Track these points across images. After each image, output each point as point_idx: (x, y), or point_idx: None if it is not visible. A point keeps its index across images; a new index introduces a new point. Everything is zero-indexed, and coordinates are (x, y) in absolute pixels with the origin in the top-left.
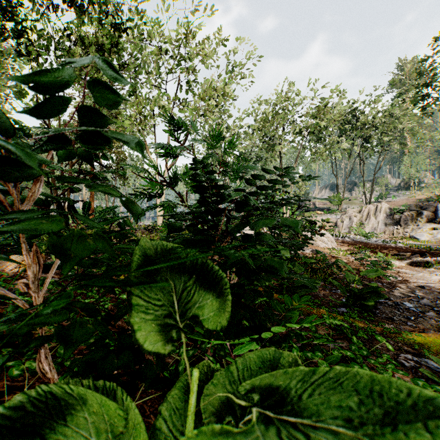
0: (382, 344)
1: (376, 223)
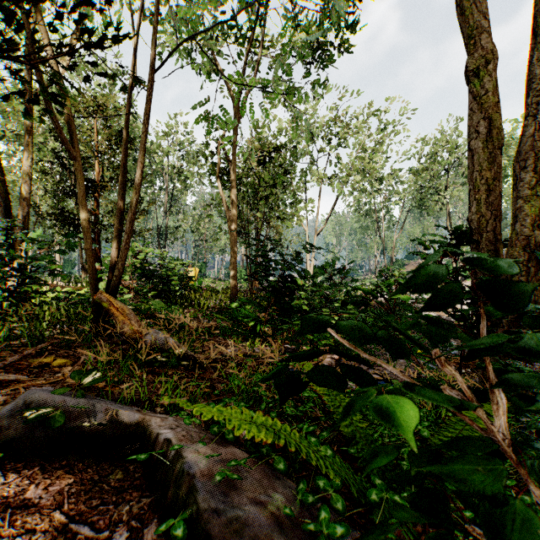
0: None
1: None
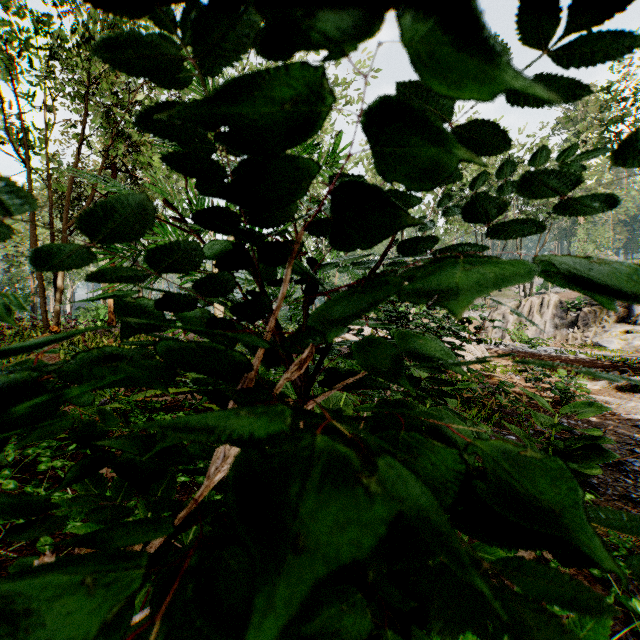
0: None
1: (542, 324)
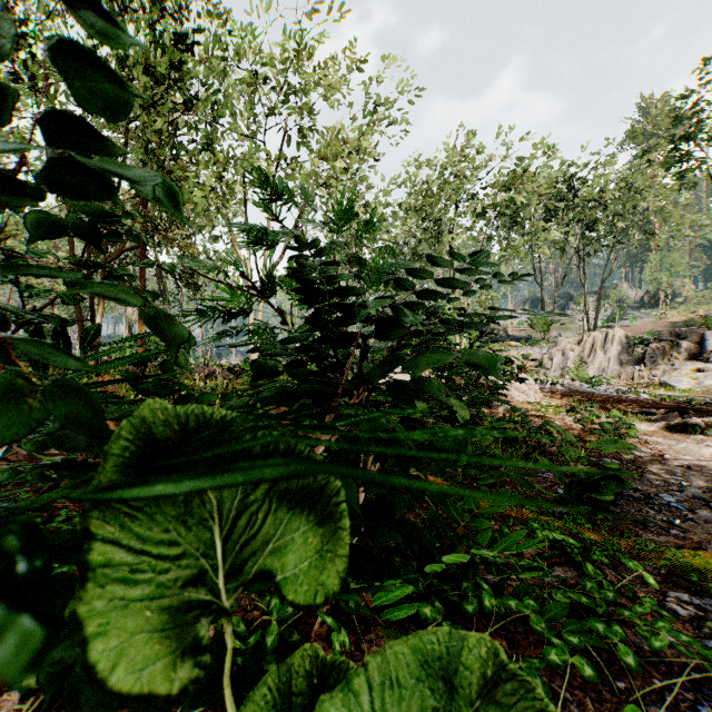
0: (633, 572)
1: (605, 362)
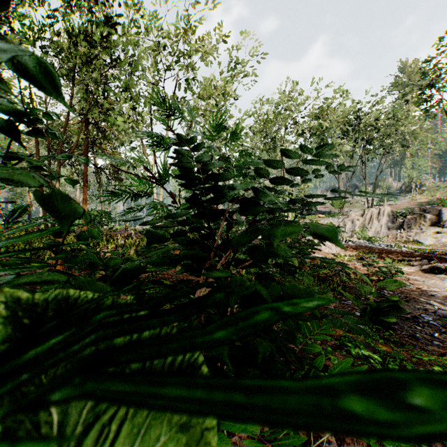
0: None
1: (379, 227)
